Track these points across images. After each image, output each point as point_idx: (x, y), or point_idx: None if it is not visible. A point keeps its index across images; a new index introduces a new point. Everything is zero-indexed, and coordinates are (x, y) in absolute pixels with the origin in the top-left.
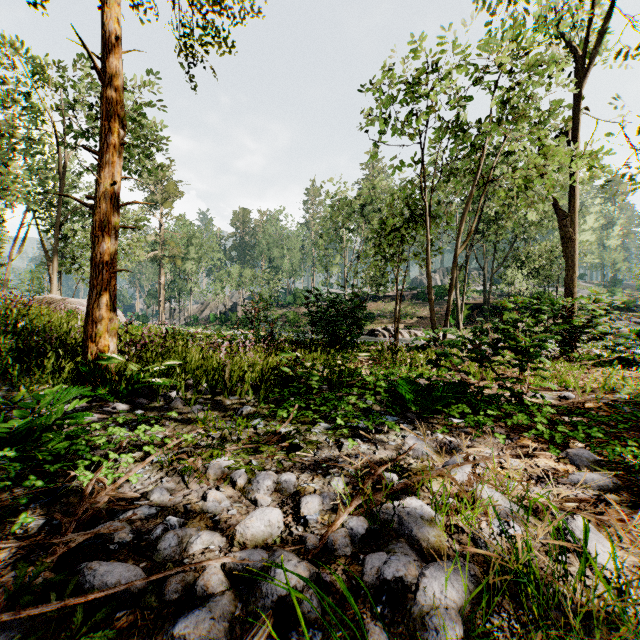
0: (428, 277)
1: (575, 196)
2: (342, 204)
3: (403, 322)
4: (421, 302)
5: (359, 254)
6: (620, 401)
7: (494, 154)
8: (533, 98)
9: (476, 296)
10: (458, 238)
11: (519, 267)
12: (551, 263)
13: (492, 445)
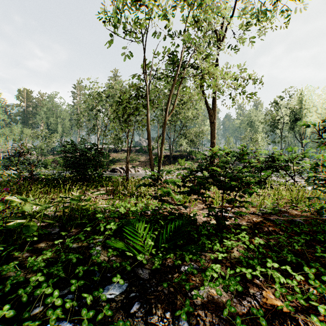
0: (148, 134)
1: (215, 102)
2: (96, 94)
3: (131, 164)
4: (140, 153)
5: (106, 125)
6: (266, 213)
7: (183, 67)
8: (211, 25)
9: (166, 151)
10: (167, 109)
11: (184, 138)
12: (196, 137)
13: (248, 324)
